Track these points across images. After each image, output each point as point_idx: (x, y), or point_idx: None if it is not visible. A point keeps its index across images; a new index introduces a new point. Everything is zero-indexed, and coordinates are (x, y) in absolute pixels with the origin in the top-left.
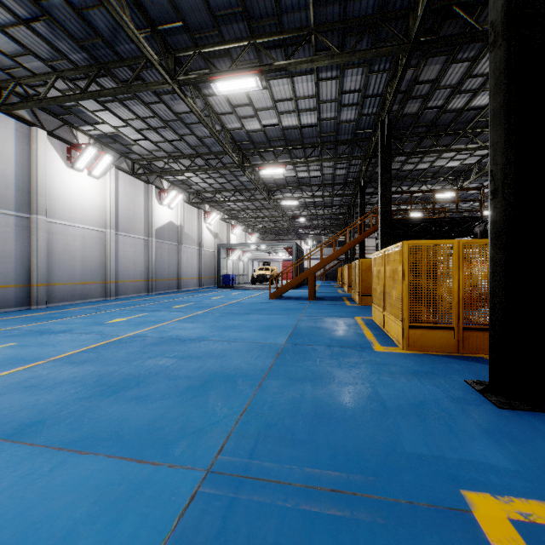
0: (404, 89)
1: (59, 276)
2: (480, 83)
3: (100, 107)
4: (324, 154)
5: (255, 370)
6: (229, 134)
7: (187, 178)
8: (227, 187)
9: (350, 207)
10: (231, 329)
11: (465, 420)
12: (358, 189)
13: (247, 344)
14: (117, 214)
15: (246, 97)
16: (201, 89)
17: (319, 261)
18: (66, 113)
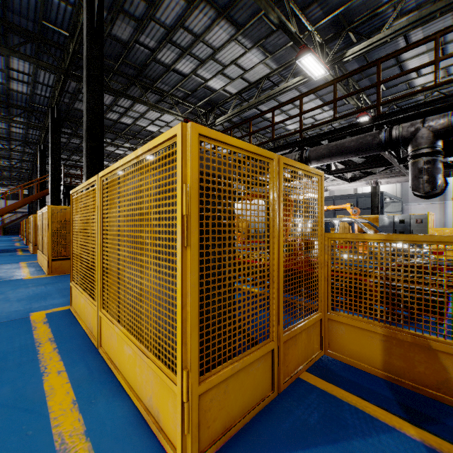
0: (71, 92)
1: None
2: (124, 111)
3: None
4: None
5: None
6: None
7: None
8: None
9: (33, 164)
10: None
11: (57, 294)
12: (39, 152)
13: None
14: None
15: None
16: None
17: None
18: None
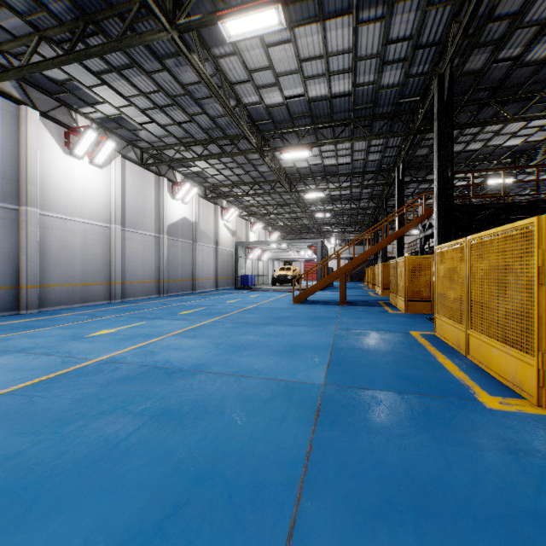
0: (470, 33)
1: (54, 276)
2: None
3: (96, 81)
4: (356, 134)
5: (278, 465)
6: (245, 110)
7: (202, 169)
8: (245, 180)
9: (382, 199)
10: (243, 350)
11: None
12: (396, 175)
13: (264, 383)
14: (123, 208)
15: (265, 57)
16: (210, 48)
17: (343, 260)
18: (62, 91)
